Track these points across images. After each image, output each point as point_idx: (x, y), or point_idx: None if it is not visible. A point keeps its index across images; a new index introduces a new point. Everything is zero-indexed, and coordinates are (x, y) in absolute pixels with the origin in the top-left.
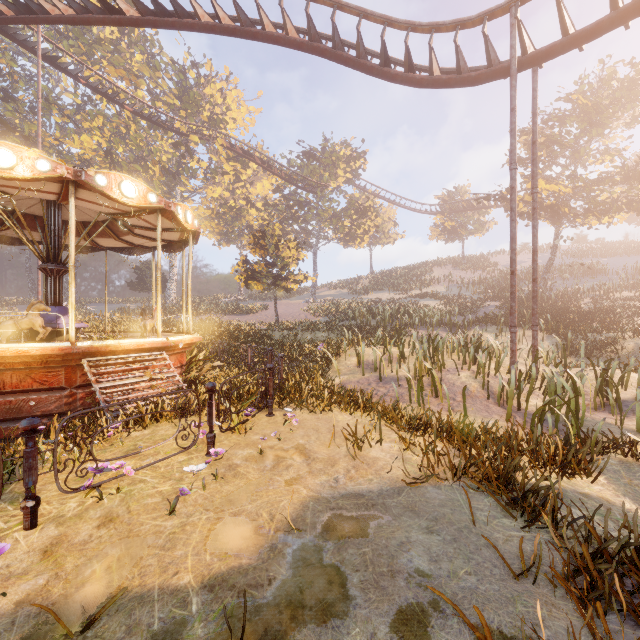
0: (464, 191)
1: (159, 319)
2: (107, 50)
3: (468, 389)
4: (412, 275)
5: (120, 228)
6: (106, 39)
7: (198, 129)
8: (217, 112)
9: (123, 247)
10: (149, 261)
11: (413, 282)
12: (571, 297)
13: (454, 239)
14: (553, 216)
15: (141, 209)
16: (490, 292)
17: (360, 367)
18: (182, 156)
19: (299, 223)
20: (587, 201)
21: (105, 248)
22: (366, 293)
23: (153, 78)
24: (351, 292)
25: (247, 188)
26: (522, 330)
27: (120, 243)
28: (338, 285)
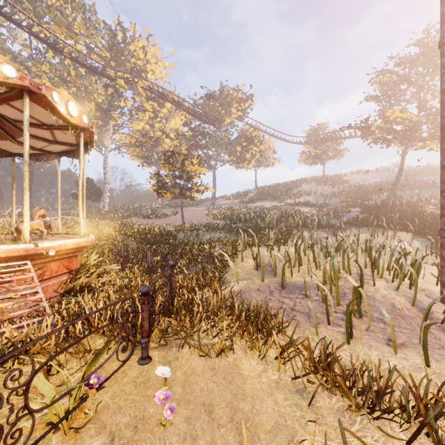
0: (325, 127)
1: (26, 221)
2: (54, 15)
3: (394, 305)
4: (286, 189)
5: (12, 128)
6: (53, 6)
7: (125, 77)
8: (140, 65)
9: (31, 153)
10: (88, 177)
11: (288, 194)
12: (417, 204)
13: (317, 162)
14: (404, 139)
15: (4, 91)
16: (349, 201)
17: (258, 270)
18: (111, 95)
19: (202, 149)
20: (434, 126)
21: (10, 153)
22: (253, 202)
23: (89, 35)
24: (241, 201)
25: (163, 123)
26: (390, 231)
27: (21, 147)
28: (231, 196)
